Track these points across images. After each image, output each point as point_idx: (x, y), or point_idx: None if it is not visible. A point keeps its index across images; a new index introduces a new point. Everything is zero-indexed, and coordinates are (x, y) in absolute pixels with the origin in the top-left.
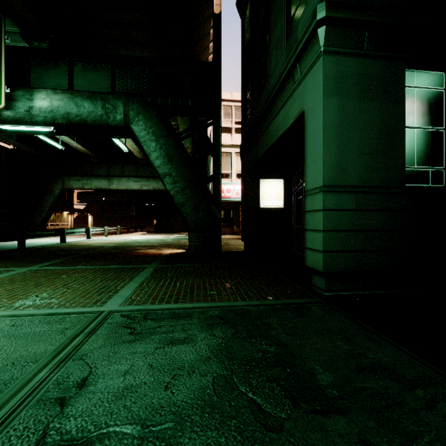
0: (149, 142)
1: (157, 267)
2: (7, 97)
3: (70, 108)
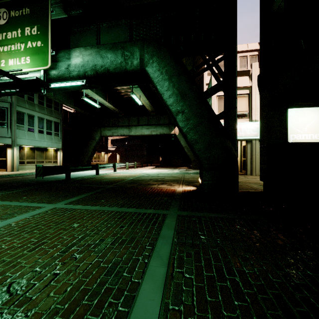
0: (162, 82)
1: (179, 217)
2: (53, 60)
3: (97, 60)
